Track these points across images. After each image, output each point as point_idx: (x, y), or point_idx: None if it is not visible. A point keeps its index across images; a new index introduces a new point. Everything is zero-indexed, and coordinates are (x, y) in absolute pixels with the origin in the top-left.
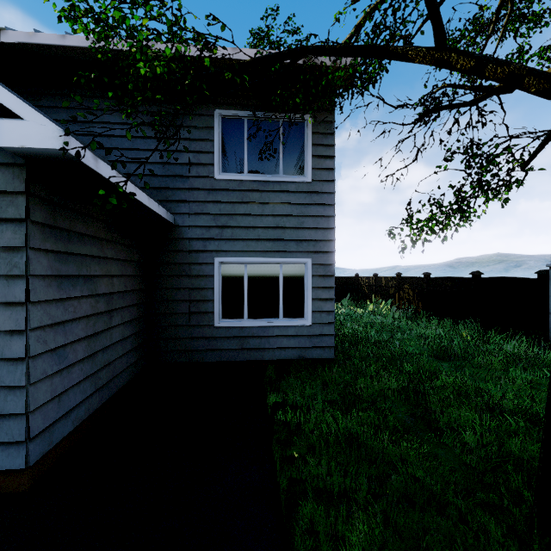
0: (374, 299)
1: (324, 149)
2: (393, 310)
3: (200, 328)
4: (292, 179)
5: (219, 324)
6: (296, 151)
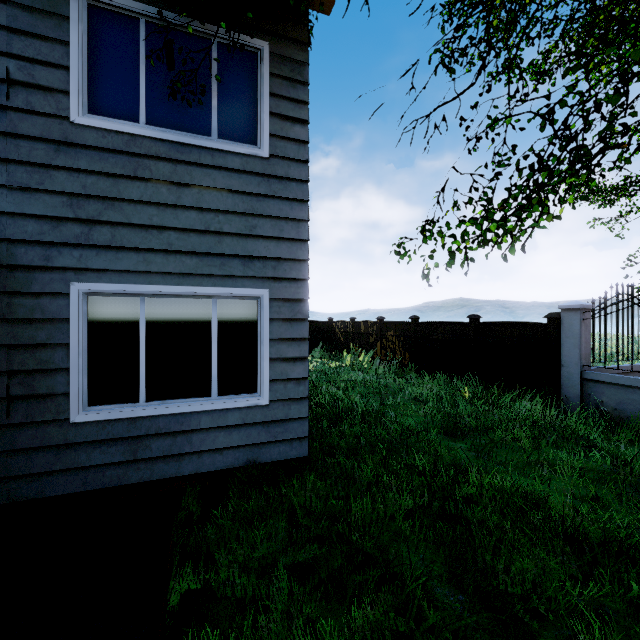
0: (353, 349)
1: (291, 106)
2: (377, 363)
3: (35, 428)
4: (235, 148)
5: (81, 416)
6: (243, 102)
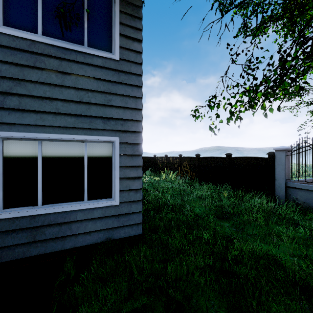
0: (166, 171)
1: (132, 31)
2: (178, 178)
3: None
4: (98, 53)
5: None
6: (103, 26)
